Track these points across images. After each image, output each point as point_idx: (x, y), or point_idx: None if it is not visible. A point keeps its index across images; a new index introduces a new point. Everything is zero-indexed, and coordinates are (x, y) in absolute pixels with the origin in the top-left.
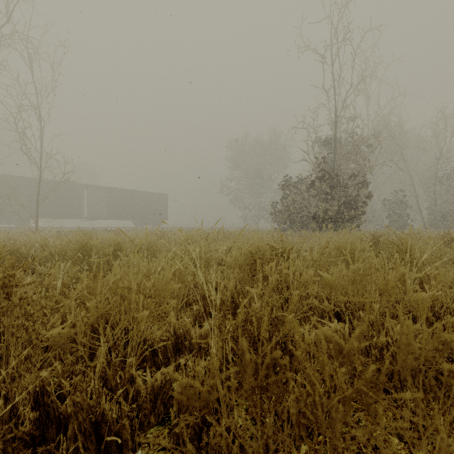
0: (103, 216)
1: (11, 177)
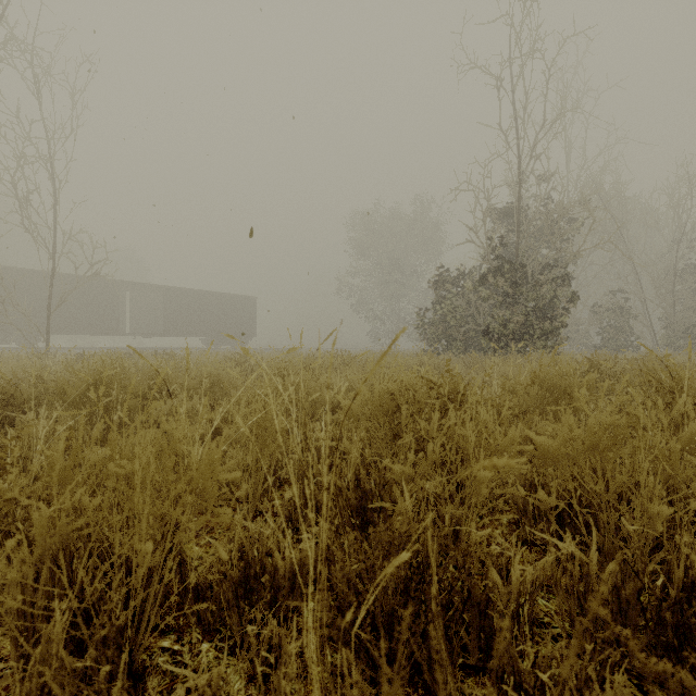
0: (156, 331)
1: (11, 270)
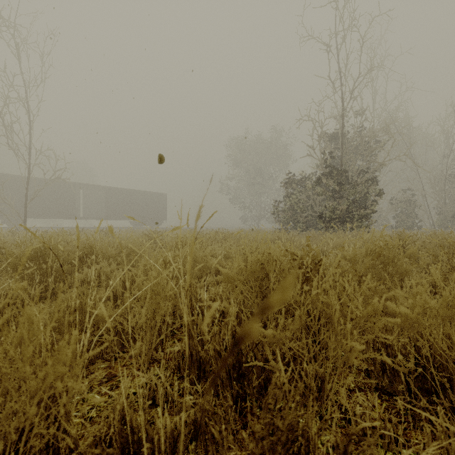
0: (100, 216)
1: (3, 176)
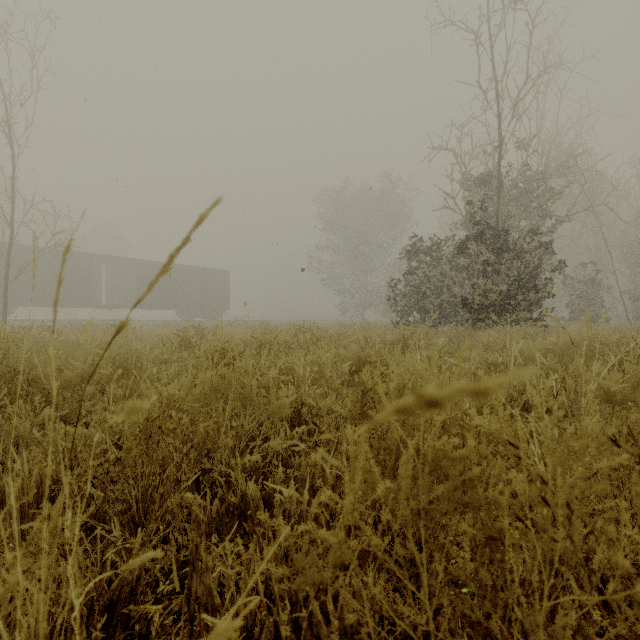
0: (132, 304)
1: None
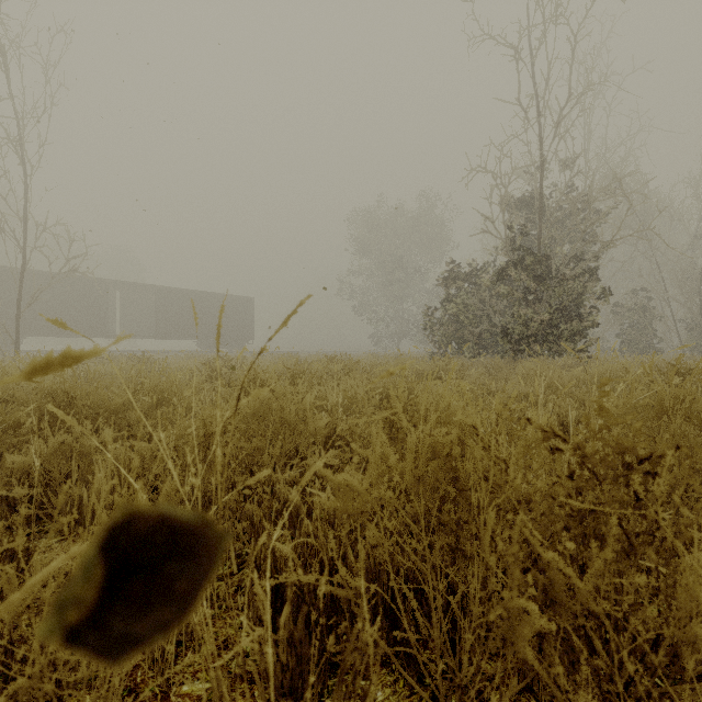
0: (148, 334)
1: None
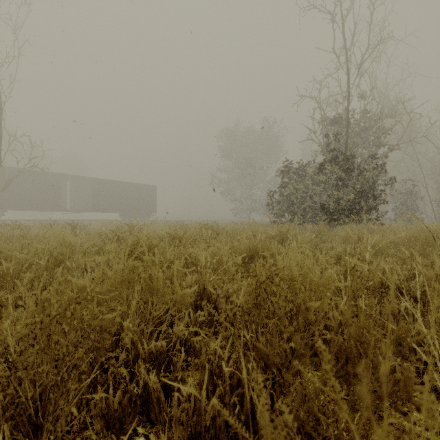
0: (88, 209)
1: None
